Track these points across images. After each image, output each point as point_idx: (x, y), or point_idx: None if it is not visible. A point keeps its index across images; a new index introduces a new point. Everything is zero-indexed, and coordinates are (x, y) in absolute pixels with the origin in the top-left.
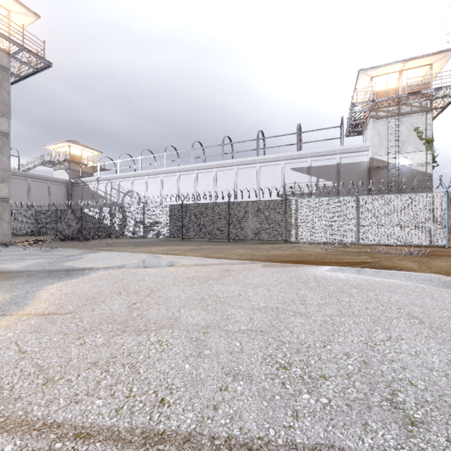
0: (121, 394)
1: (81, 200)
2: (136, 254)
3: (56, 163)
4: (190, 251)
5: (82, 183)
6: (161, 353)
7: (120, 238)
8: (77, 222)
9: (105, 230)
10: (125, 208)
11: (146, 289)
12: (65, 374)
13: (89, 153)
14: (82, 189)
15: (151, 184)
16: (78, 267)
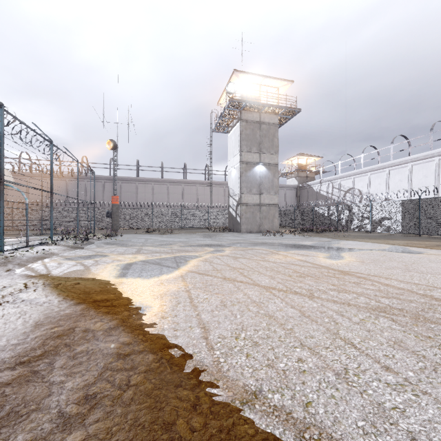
0: (424, 282)
1: (306, 200)
2: (378, 244)
3: (289, 174)
4: (436, 246)
5: (307, 186)
6: (437, 279)
7: (346, 232)
8: (309, 218)
9: (332, 224)
10: (351, 205)
11: (408, 261)
12: (394, 275)
13: (311, 160)
14: (307, 191)
15: (374, 179)
16: (344, 247)
